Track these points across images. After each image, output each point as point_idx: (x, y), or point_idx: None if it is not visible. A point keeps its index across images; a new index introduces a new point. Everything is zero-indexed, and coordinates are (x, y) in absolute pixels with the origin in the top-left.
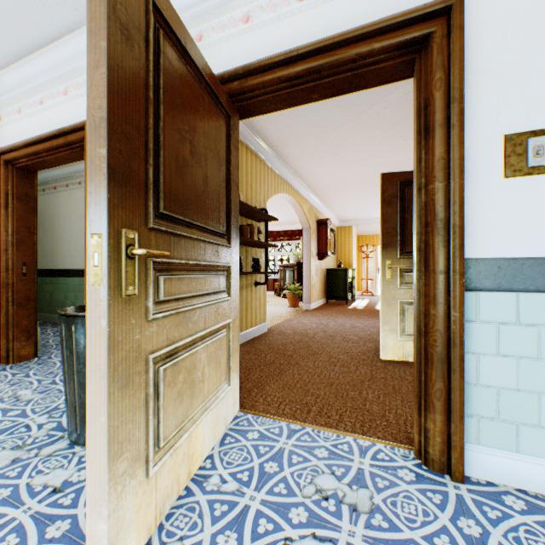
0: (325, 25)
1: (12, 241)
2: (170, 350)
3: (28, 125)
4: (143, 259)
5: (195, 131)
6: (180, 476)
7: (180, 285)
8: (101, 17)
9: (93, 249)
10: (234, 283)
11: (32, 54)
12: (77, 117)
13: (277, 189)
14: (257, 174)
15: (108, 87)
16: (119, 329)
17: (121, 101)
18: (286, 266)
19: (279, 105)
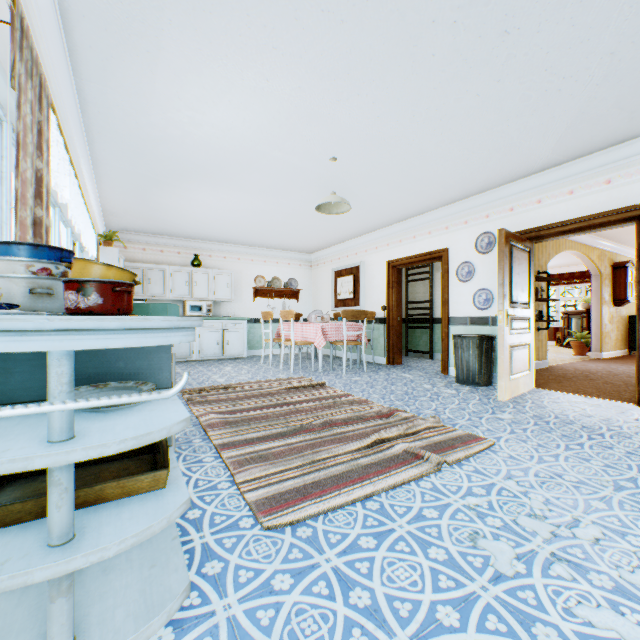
0: (583, 206)
1: (394, 305)
2: (513, 345)
3: (405, 248)
4: (508, 317)
5: (518, 269)
6: (515, 390)
7: (515, 325)
8: (501, 257)
9: (499, 315)
10: (531, 326)
11: (413, 217)
12: (436, 245)
13: (557, 250)
14: (538, 245)
15: (503, 274)
16: (505, 335)
17: (505, 276)
18: (571, 314)
19: (557, 238)
